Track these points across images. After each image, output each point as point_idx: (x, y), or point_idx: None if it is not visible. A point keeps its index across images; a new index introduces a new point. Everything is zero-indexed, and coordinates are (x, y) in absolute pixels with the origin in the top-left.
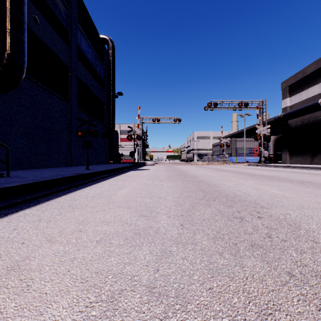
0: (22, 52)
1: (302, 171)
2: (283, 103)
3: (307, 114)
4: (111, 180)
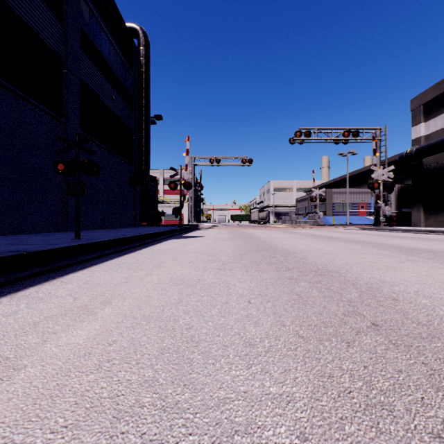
0: None
1: None
2: (413, 132)
3: None
4: (104, 267)
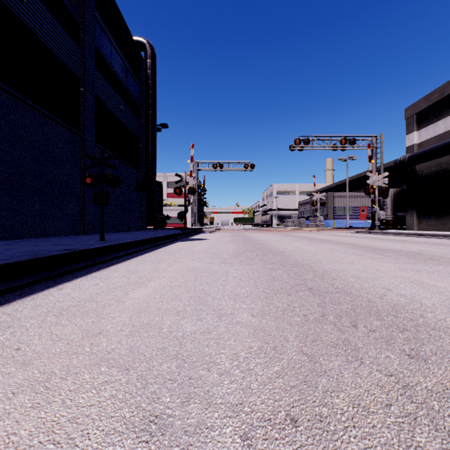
0: None
1: (449, 242)
2: (407, 140)
3: (447, 154)
4: (134, 262)
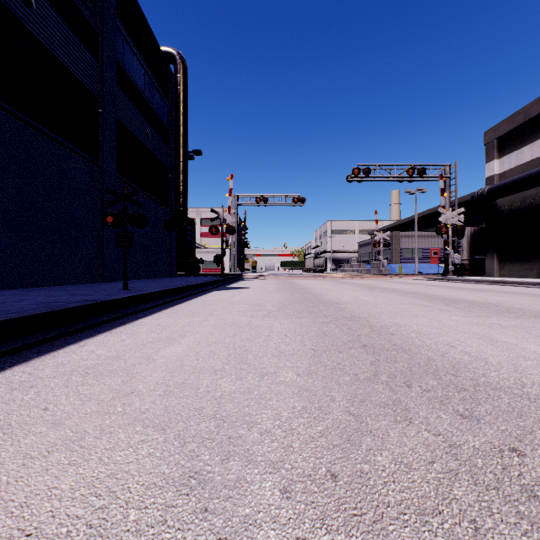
0: None
1: (534, 291)
2: (486, 169)
3: (533, 187)
4: (164, 315)
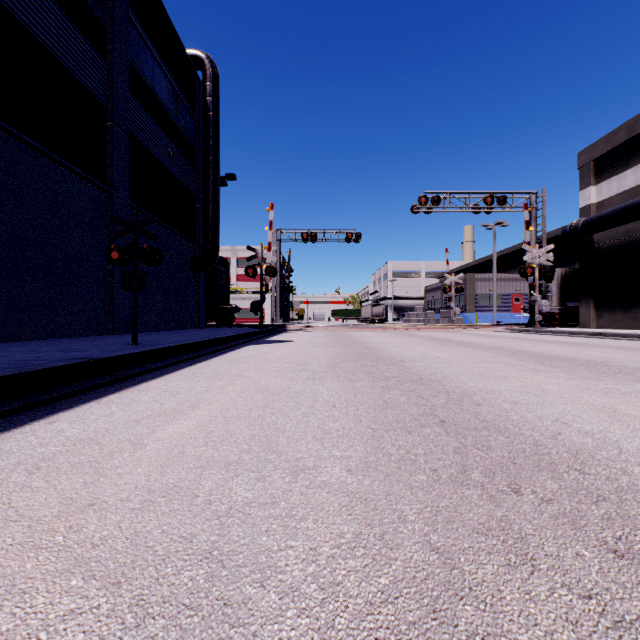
0: None
1: None
2: (581, 197)
3: (639, 218)
4: (178, 376)
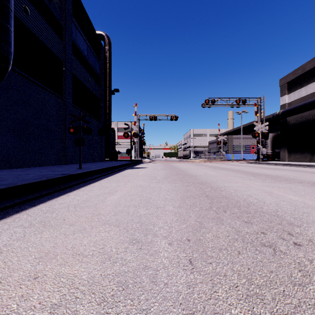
0: (7, 42)
1: (305, 169)
2: (281, 100)
3: (307, 110)
4: (104, 181)
